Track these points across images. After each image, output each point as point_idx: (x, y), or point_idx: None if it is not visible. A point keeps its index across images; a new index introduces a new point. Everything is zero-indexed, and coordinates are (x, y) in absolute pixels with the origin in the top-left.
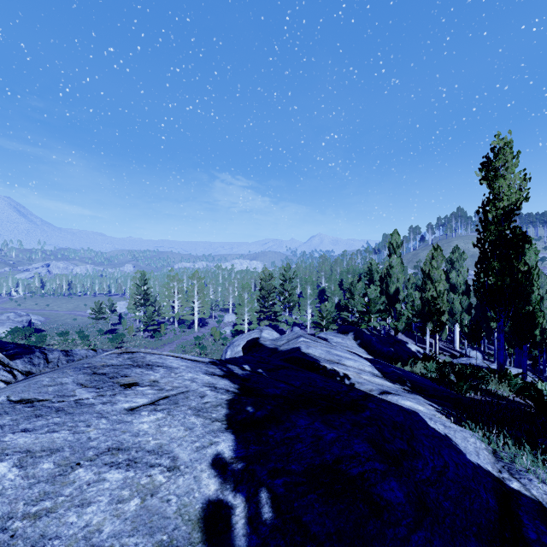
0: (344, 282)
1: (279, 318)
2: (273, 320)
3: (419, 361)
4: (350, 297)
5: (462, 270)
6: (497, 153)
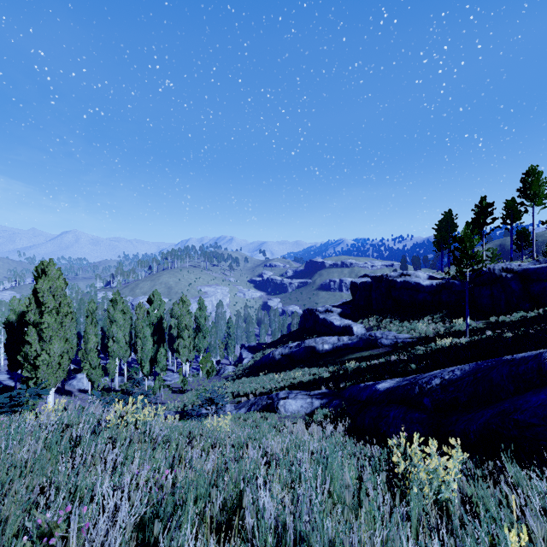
0: None
1: None
2: None
3: None
4: None
5: None
6: None
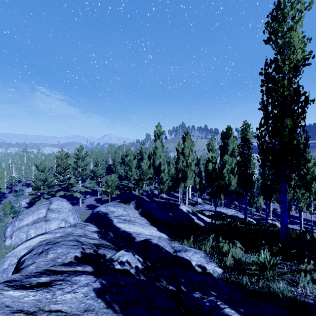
0: (124, 160)
1: (73, 189)
2: (69, 191)
3: (220, 239)
4: (129, 169)
5: (193, 152)
6: (282, 11)
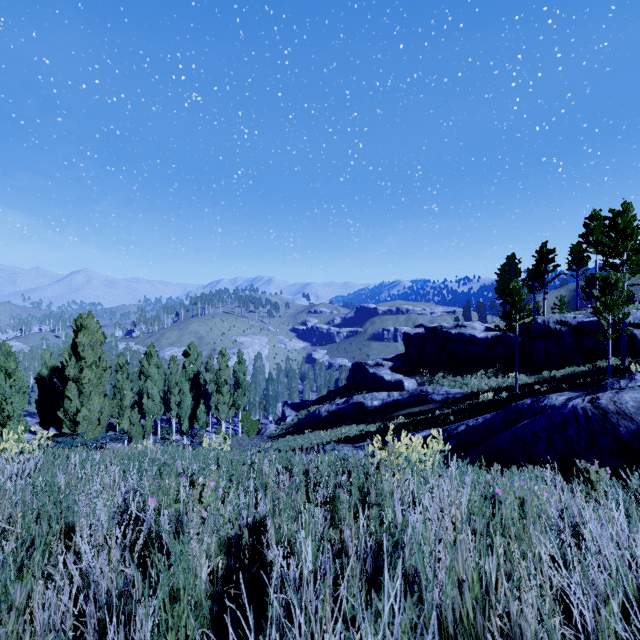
0: None
1: None
2: None
3: None
4: None
5: None
6: None
